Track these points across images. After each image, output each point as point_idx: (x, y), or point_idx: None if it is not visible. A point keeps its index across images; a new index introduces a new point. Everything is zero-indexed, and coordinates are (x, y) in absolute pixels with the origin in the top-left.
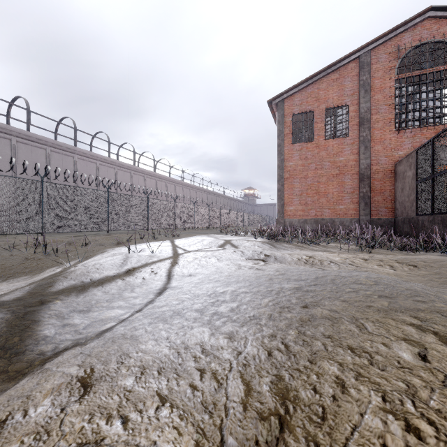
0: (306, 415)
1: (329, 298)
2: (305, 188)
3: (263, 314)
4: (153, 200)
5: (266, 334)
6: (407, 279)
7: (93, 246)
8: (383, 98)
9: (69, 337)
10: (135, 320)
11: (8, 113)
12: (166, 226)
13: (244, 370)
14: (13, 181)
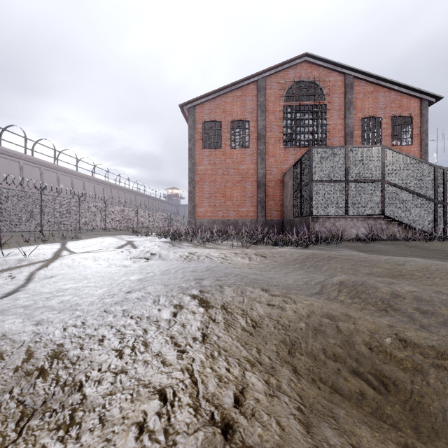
0: (64, 364)
1: (157, 284)
2: (214, 192)
3: (87, 301)
4: (48, 197)
5: (75, 316)
6: (253, 266)
7: None
8: (274, 119)
9: None
10: None
11: None
12: (67, 227)
13: (33, 345)
14: None
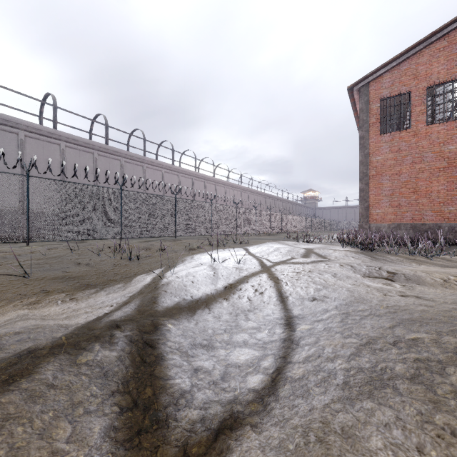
0: None
1: None
2: (398, 187)
3: None
4: (216, 205)
5: None
6: None
7: (168, 252)
8: None
9: (211, 395)
10: (312, 387)
11: (90, 130)
12: (228, 232)
13: None
14: (98, 190)
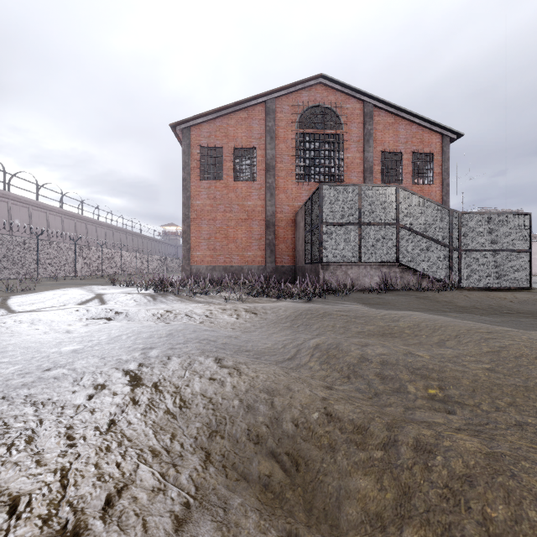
0: None
1: (92, 356)
2: (214, 232)
3: None
4: None
5: None
6: (237, 326)
7: None
8: (286, 148)
9: None
10: None
11: None
12: (20, 275)
13: None
14: None
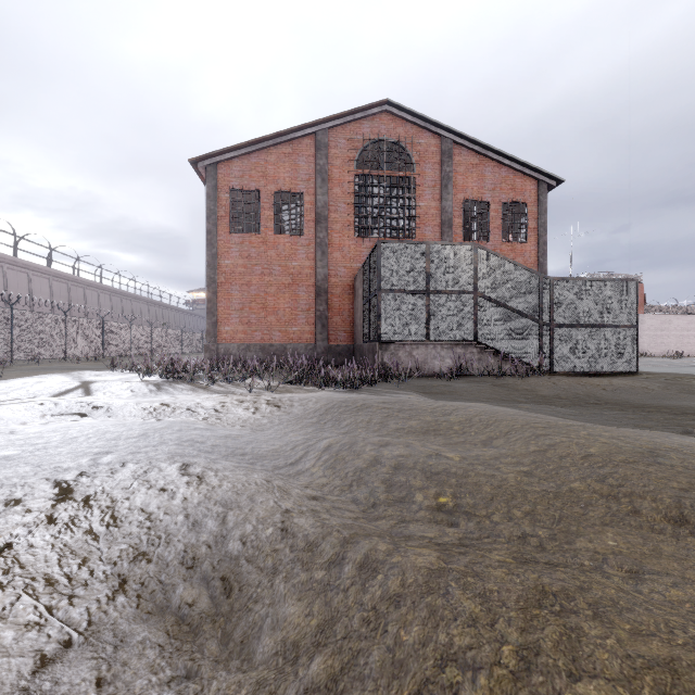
0: None
1: (25, 464)
2: (248, 301)
3: None
4: None
5: None
6: (249, 423)
7: None
8: (342, 193)
9: None
10: None
11: None
12: None
13: None
14: None
